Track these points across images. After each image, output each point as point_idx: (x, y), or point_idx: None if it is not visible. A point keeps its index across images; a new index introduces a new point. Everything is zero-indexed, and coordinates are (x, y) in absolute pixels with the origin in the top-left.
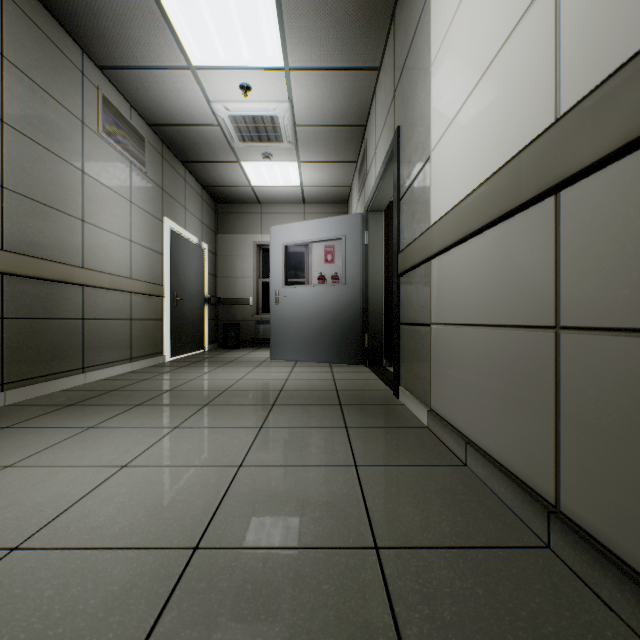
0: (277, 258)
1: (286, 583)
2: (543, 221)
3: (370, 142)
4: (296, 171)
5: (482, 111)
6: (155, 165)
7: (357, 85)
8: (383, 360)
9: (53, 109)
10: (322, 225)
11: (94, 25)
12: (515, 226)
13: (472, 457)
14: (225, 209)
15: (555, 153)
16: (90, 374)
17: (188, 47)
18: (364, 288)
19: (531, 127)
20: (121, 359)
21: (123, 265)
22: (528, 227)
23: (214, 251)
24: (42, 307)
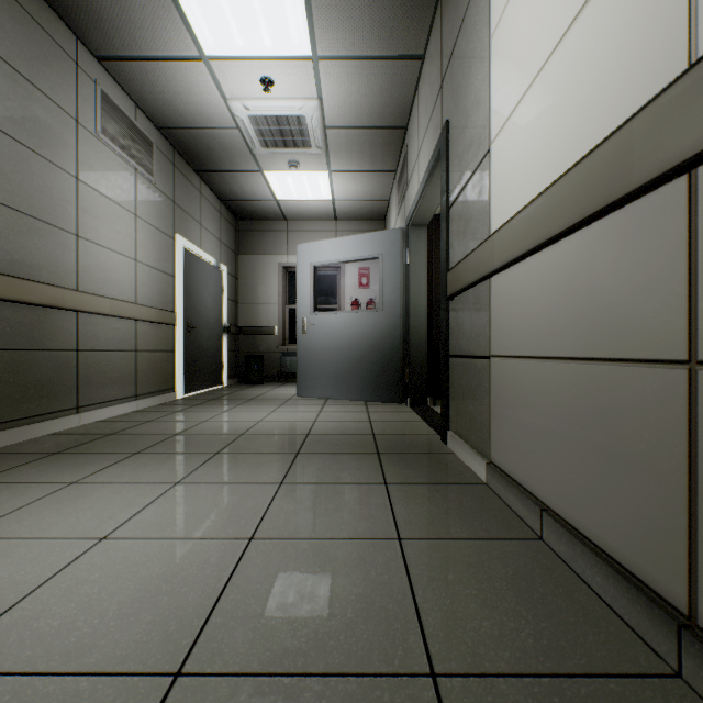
0: (305, 281)
1: None
2: (667, 212)
3: (412, 146)
4: (327, 182)
5: (565, 79)
6: (165, 174)
7: (397, 78)
8: (427, 398)
9: (40, 104)
10: (356, 242)
11: (88, 5)
12: (618, 224)
13: (551, 530)
14: (247, 226)
15: (696, 108)
16: (86, 414)
17: (199, 32)
18: (405, 315)
19: (645, 84)
20: (124, 397)
21: (126, 288)
22: (640, 223)
23: (234, 274)
24: (26, 336)
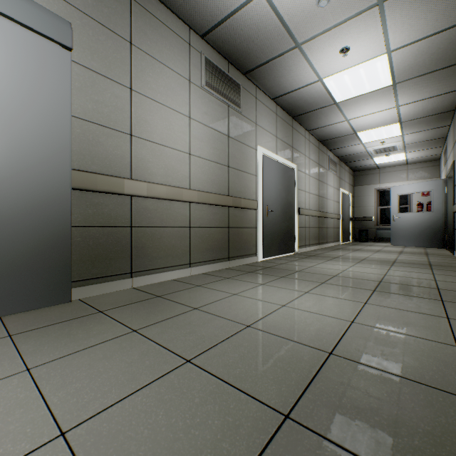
0: (393, 201)
1: (412, 261)
2: None
3: (447, 147)
4: (403, 155)
5: None
6: (338, 170)
7: (438, 130)
8: None
9: (323, 170)
10: (419, 185)
11: (334, 144)
12: None
13: None
14: (358, 174)
15: None
16: (328, 244)
17: (363, 140)
18: (444, 213)
19: None
20: (332, 241)
21: (332, 209)
22: None
23: (352, 195)
24: (322, 224)
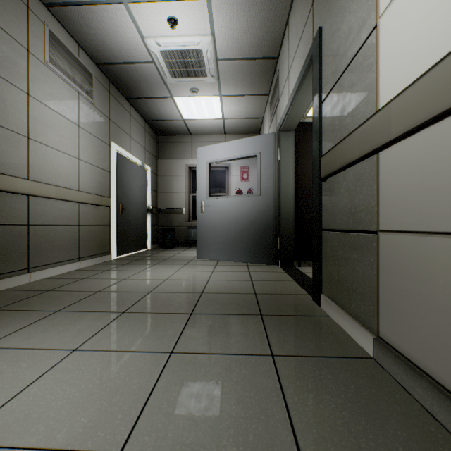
0: (202, 174)
1: None
2: None
3: (282, 69)
4: (218, 105)
5: None
6: (102, 98)
7: (272, 13)
8: (293, 261)
9: None
10: (240, 145)
11: None
12: None
13: None
14: (164, 139)
15: None
16: (35, 273)
17: None
18: (276, 198)
19: None
20: (69, 259)
21: (71, 179)
22: None
23: (155, 172)
24: None
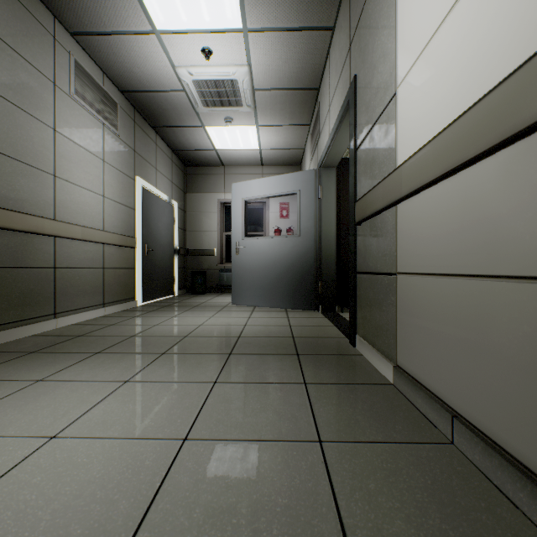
0: (237, 212)
1: None
2: None
3: (323, 102)
4: (255, 135)
5: (479, 11)
6: (127, 128)
7: (312, 46)
8: (335, 306)
9: (23, 68)
10: (278, 181)
11: None
12: None
13: (463, 437)
14: (193, 171)
15: None
16: (62, 319)
17: (151, 10)
18: (317, 239)
19: None
20: (94, 305)
21: (96, 218)
22: None
23: (183, 208)
24: (11, 256)
